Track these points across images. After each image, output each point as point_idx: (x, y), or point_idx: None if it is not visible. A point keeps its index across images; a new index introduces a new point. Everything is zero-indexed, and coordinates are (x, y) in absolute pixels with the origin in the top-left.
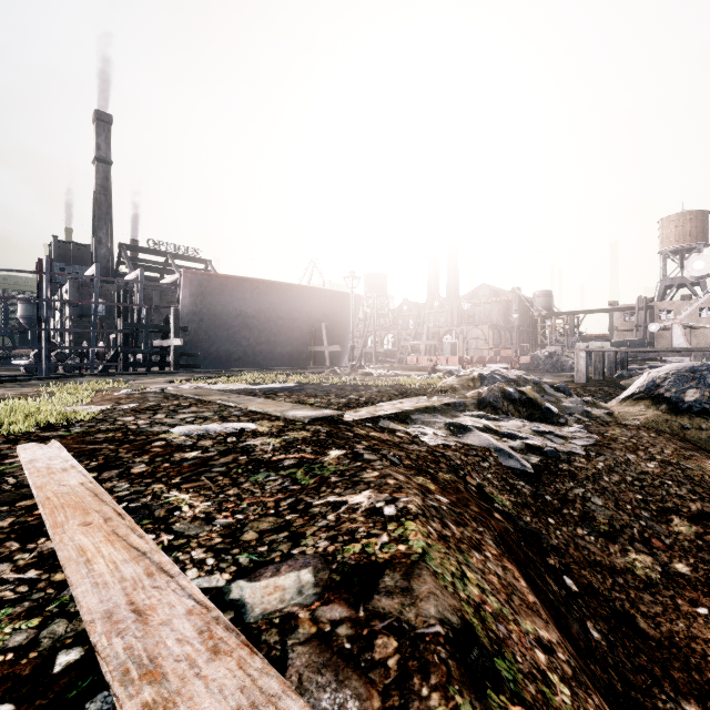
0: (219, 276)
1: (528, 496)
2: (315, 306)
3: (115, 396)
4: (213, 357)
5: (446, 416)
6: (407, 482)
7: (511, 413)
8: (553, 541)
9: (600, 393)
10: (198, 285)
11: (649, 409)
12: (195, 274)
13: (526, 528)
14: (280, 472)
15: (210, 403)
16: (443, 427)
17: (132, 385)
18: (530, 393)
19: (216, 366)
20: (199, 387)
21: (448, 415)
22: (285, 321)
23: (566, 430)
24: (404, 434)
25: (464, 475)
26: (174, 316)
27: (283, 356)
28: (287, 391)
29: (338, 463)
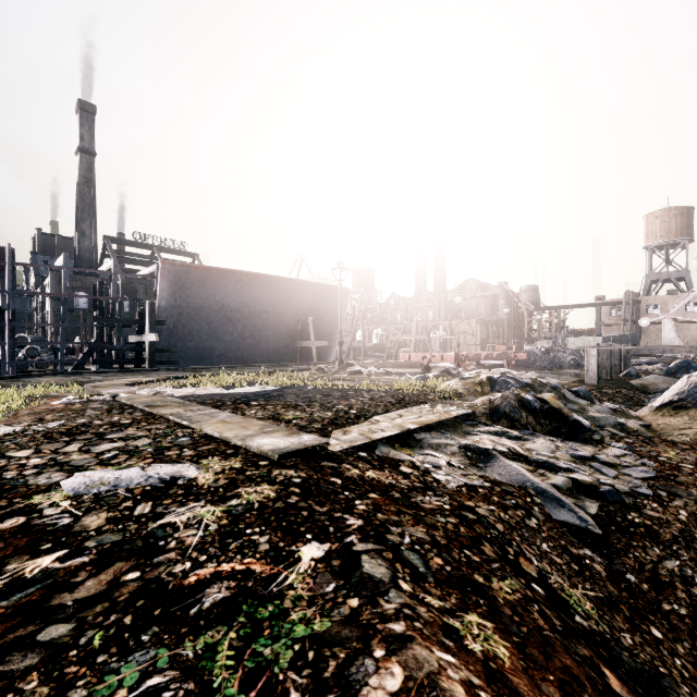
0: (199, 268)
1: (606, 580)
2: (302, 300)
3: (50, 407)
4: (194, 353)
5: (457, 433)
6: (471, 695)
7: (532, 426)
8: (683, 692)
9: (620, 396)
10: (176, 277)
11: (696, 422)
12: (174, 265)
13: (636, 669)
14: (182, 645)
15: (158, 419)
16: (457, 452)
17: (87, 388)
18: (554, 401)
19: (197, 362)
20: (158, 393)
21: (459, 431)
22: (270, 315)
23: (610, 454)
24: (410, 468)
25: (515, 556)
26: (150, 310)
27: (268, 352)
28: (263, 398)
29: (314, 594)
